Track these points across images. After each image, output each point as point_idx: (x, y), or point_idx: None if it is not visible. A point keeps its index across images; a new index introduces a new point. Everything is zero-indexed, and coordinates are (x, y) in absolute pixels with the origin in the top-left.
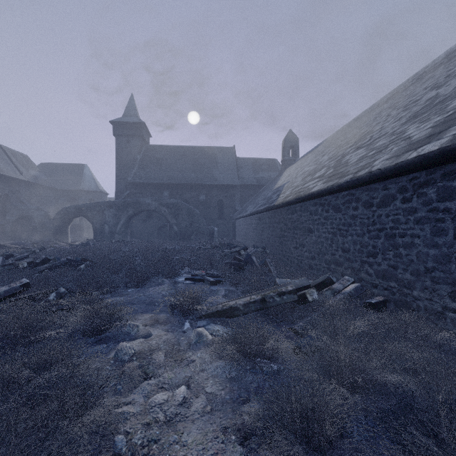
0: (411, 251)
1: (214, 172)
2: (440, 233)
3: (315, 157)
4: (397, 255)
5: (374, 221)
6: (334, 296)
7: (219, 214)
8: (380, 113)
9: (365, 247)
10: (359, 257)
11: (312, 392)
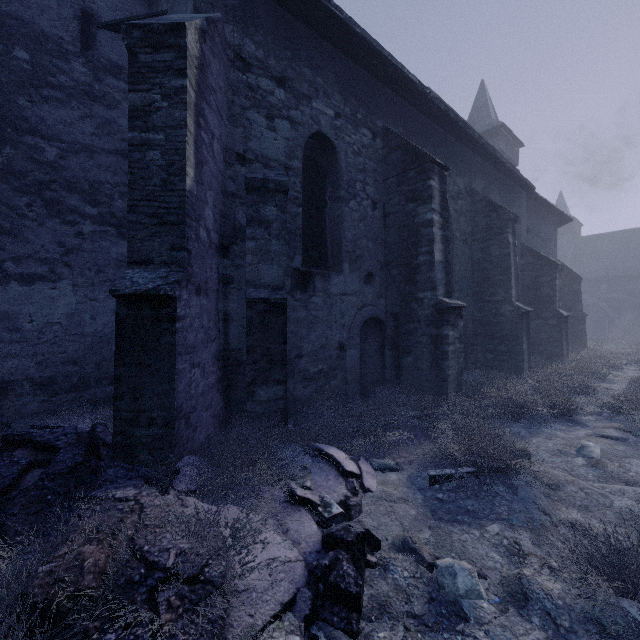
0: None
1: None
2: None
3: None
4: None
5: None
6: None
7: None
8: None
9: None
10: None
11: None
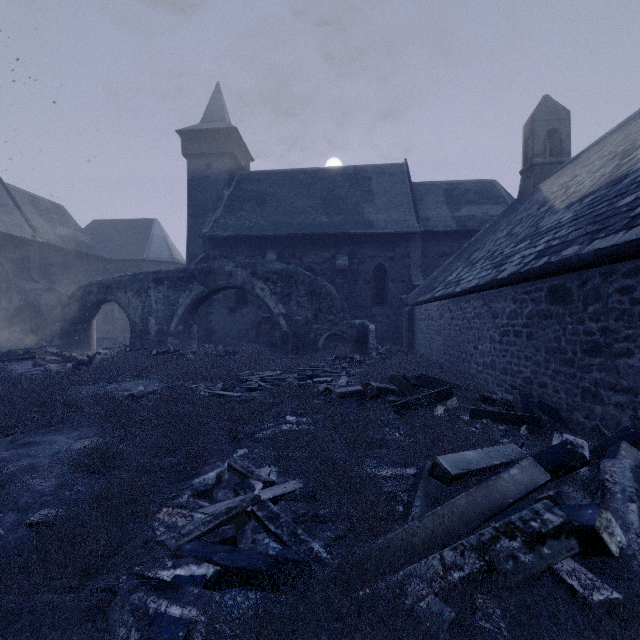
0: None
1: (367, 211)
2: None
3: None
4: None
5: None
6: None
7: (377, 296)
8: None
9: None
10: None
11: None
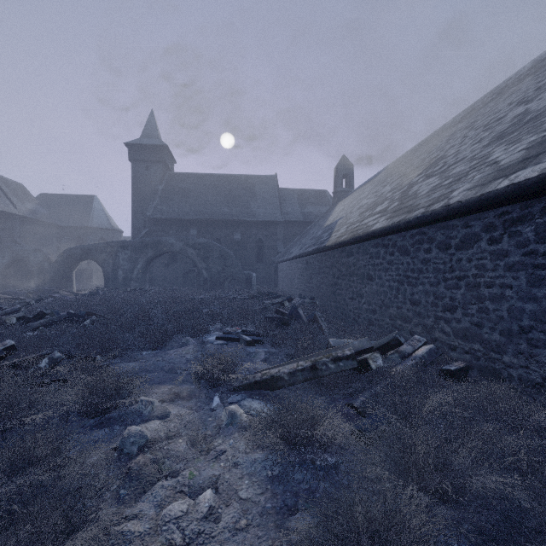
0: (501, 306)
1: (252, 206)
2: (540, 283)
3: (374, 188)
4: (482, 310)
5: (452, 267)
6: (402, 360)
7: (258, 257)
8: (454, 135)
9: (440, 299)
10: (432, 312)
11: (383, 502)
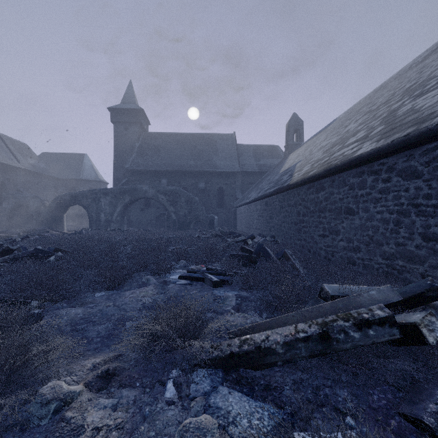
0: None
1: (214, 159)
2: None
3: (332, 132)
4: None
5: None
6: None
7: (219, 203)
8: (427, 66)
9: None
10: None
11: None
